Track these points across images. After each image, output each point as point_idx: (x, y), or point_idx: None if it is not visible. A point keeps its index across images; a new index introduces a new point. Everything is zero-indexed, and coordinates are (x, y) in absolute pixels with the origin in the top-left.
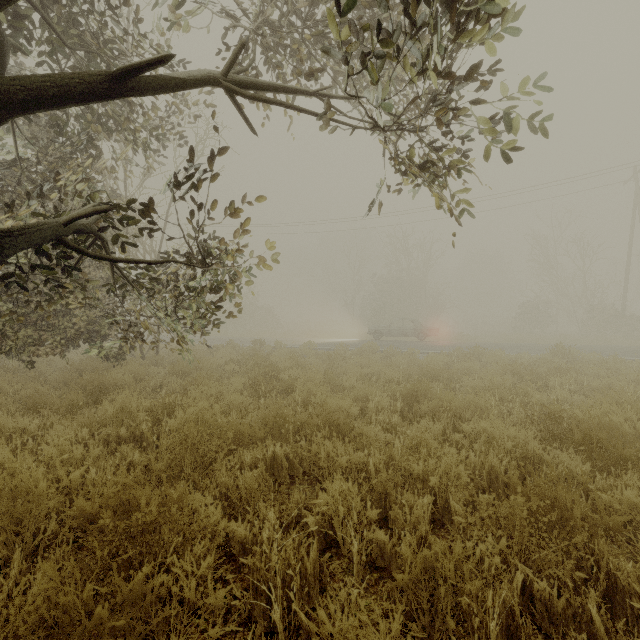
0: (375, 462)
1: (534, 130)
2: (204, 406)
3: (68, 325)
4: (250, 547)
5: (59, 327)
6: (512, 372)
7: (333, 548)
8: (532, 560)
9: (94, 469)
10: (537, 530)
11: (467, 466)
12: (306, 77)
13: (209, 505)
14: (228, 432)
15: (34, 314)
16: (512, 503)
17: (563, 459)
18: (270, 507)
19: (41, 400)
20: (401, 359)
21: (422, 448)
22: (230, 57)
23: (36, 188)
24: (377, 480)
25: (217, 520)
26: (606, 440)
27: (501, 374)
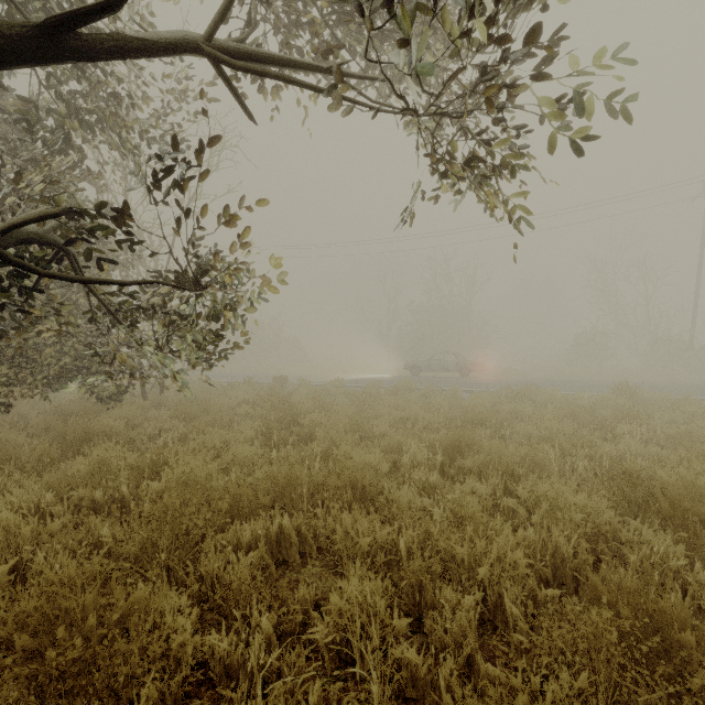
0: (407, 541)
1: (613, 113)
2: (197, 464)
3: (52, 361)
4: (222, 692)
5: (41, 363)
6: (571, 416)
7: (349, 666)
8: (623, 702)
9: (43, 553)
10: (632, 663)
11: (525, 545)
12: (322, 55)
13: (178, 614)
14: (219, 502)
15: (10, 348)
16: (594, 619)
17: (647, 537)
18: (266, 609)
19: (6, 453)
20: (442, 399)
21: (467, 525)
22: (215, 15)
23: (4, 198)
24: (409, 568)
25: (186, 638)
26: (704, 514)
27: (558, 418)
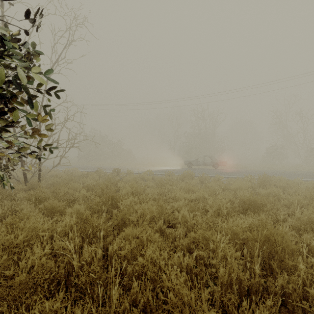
0: None
1: None
2: None
3: None
4: None
5: None
6: None
7: None
8: None
9: None
10: None
11: None
12: None
13: None
14: None
15: None
16: None
17: None
18: None
19: None
20: (214, 184)
21: None
22: None
23: None
24: None
25: None
26: None
27: (310, 202)
